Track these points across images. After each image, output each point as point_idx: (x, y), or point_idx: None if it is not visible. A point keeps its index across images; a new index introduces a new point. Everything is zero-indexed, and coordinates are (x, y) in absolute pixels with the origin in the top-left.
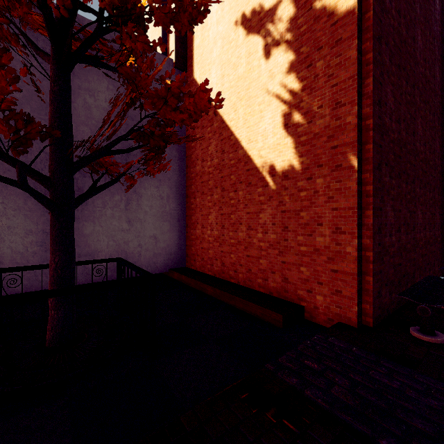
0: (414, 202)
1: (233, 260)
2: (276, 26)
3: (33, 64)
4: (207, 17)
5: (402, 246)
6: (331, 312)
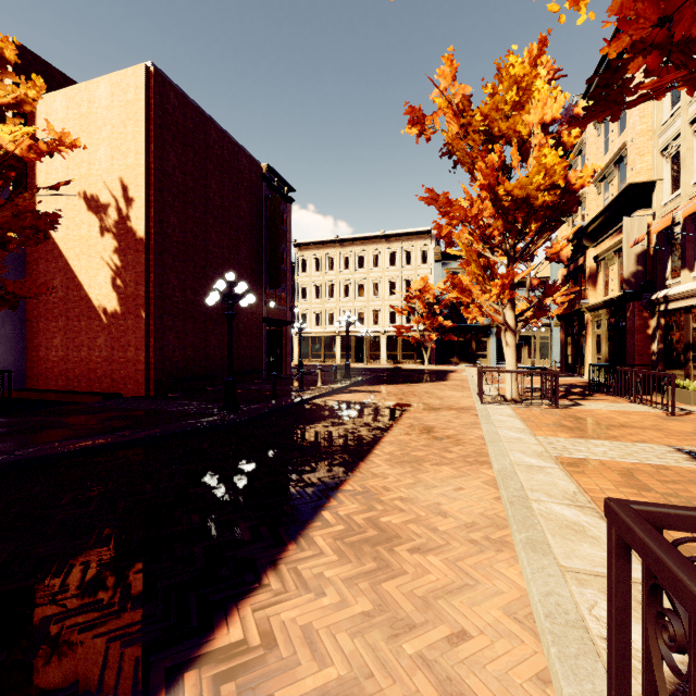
0: (206, 333)
1: (77, 374)
2: (108, 219)
3: None
4: (52, 167)
5: (189, 358)
6: (135, 392)
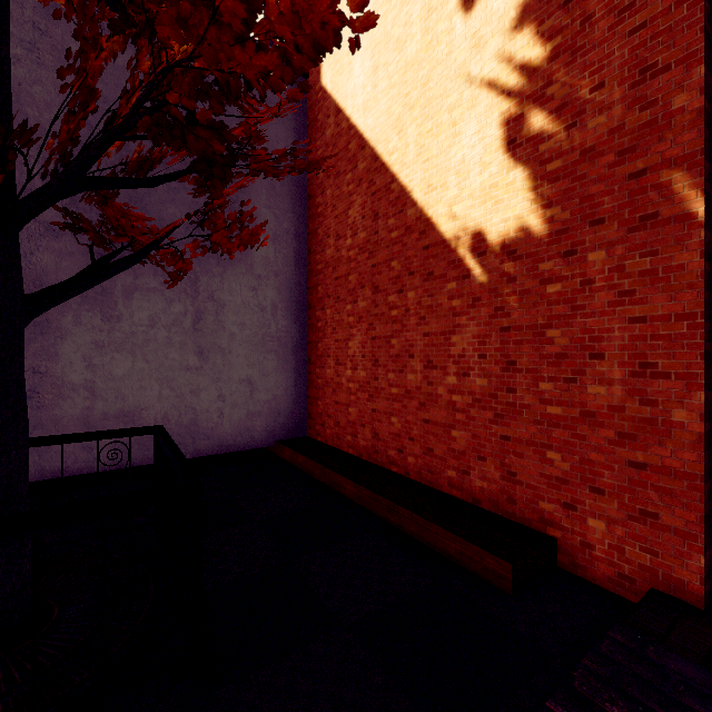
0: None
1: (396, 428)
2: None
3: (14, 53)
4: None
5: None
6: (627, 561)
